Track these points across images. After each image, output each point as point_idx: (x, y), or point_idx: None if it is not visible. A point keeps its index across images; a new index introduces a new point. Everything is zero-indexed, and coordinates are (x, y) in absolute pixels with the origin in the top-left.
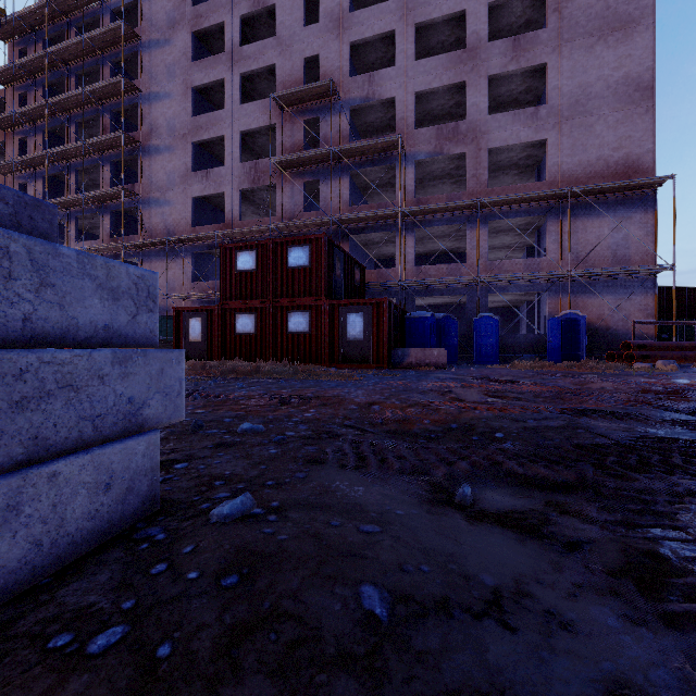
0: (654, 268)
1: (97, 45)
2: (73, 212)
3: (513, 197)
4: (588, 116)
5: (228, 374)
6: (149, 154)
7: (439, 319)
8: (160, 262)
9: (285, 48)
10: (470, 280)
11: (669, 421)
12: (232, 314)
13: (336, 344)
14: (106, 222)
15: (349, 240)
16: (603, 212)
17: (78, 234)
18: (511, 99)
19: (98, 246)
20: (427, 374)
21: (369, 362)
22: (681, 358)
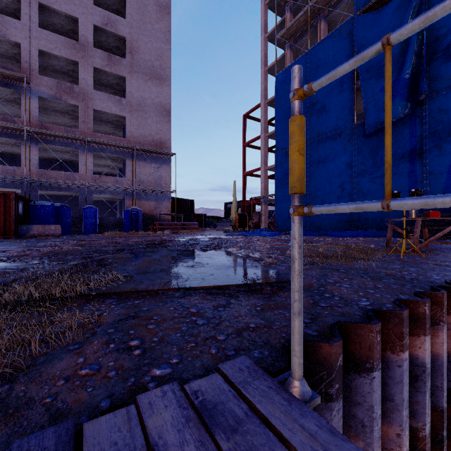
0: (169, 191)
1: None
2: None
3: (107, 142)
4: (145, 114)
5: None
6: None
7: (58, 207)
8: None
9: None
10: (81, 184)
11: (130, 246)
12: None
13: None
14: None
15: None
16: (151, 161)
17: None
18: (109, 84)
19: None
20: (45, 240)
21: None
22: (175, 229)
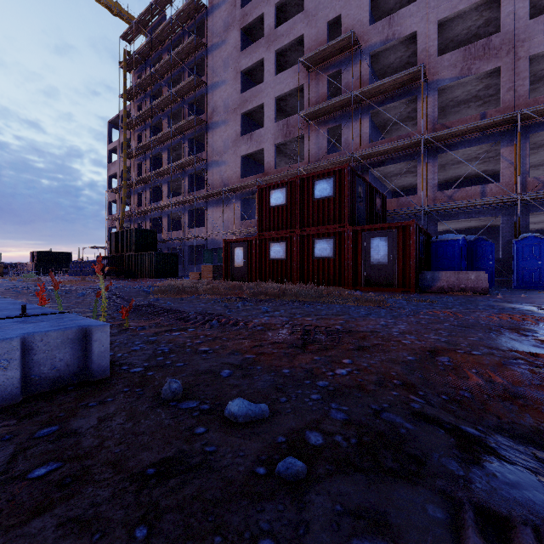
0: None
1: (179, 58)
2: (166, 178)
3: None
4: None
5: (259, 295)
6: (211, 129)
7: (471, 241)
8: (219, 208)
9: (311, 18)
10: (506, 199)
11: None
12: (266, 243)
13: (359, 267)
14: (185, 182)
15: (369, 174)
16: None
17: (170, 194)
18: None
19: (180, 199)
20: (471, 301)
21: (393, 286)
22: None
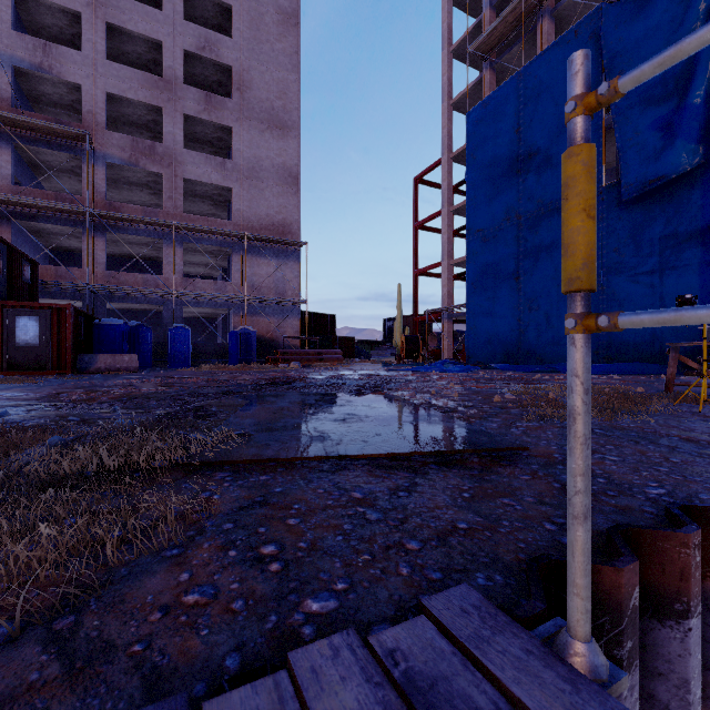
0: (297, 301)
1: None
2: None
3: (205, 228)
4: (261, 182)
5: None
6: None
7: (134, 327)
8: None
9: None
10: (166, 292)
11: (240, 387)
12: None
13: None
14: None
15: (12, 225)
16: (270, 256)
17: None
18: (207, 139)
19: None
20: (116, 376)
21: (47, 369)
22: (307, 361)
